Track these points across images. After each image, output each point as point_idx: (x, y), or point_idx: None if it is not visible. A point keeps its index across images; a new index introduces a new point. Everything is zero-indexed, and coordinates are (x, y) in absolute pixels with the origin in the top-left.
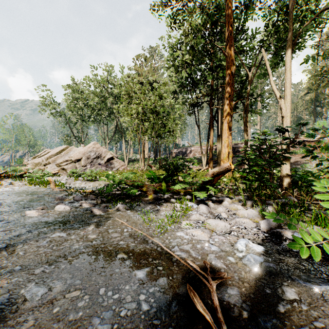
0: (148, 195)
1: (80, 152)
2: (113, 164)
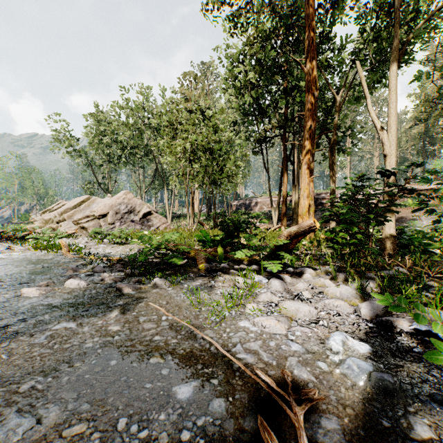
0: (199, 264)
1: (106, 205)
2: (151, 221)
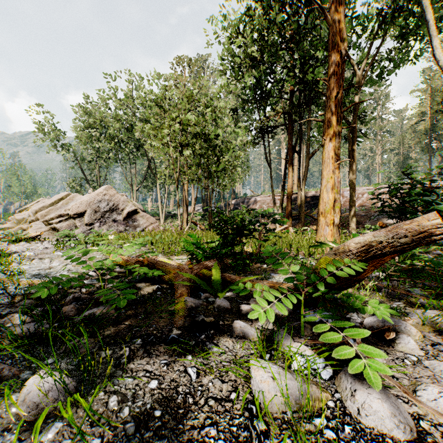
0: (176, 296)
1: (83, 202)
2: (137, 221)
